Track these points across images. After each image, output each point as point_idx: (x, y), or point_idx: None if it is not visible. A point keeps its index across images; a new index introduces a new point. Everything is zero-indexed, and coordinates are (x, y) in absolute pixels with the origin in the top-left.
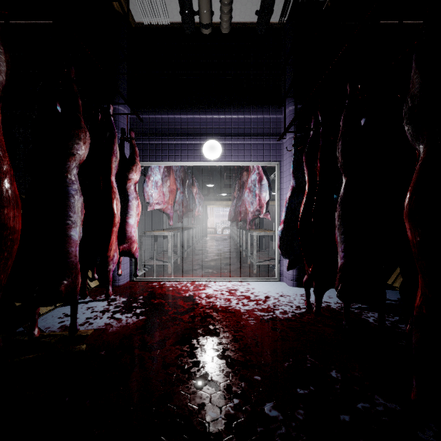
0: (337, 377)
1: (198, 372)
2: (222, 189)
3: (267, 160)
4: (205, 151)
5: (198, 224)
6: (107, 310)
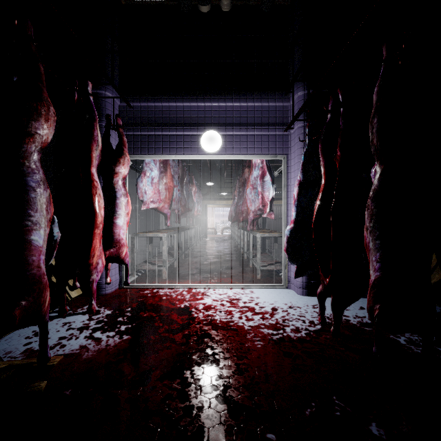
0: (381, 436)
1: (190, 426)
2: (222, 188)
3: (273, 153)
4: (203, 143)
5: (198, 224)
6: (86, 327)
